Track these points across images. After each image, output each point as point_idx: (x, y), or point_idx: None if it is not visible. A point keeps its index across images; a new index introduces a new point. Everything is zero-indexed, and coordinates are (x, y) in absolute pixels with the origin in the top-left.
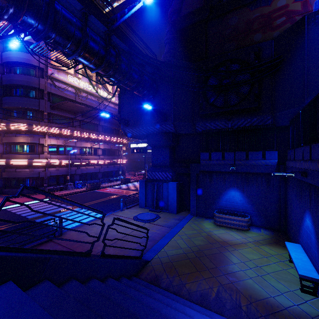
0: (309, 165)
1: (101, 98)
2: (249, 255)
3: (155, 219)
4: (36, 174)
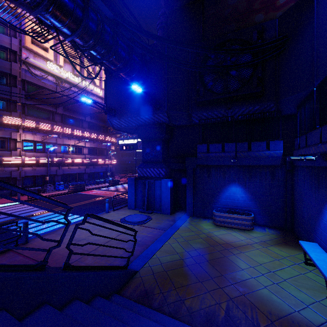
0: None
1: (86, 91)
2: (258, 258)
3: (146, 220)
4: (7, 174)
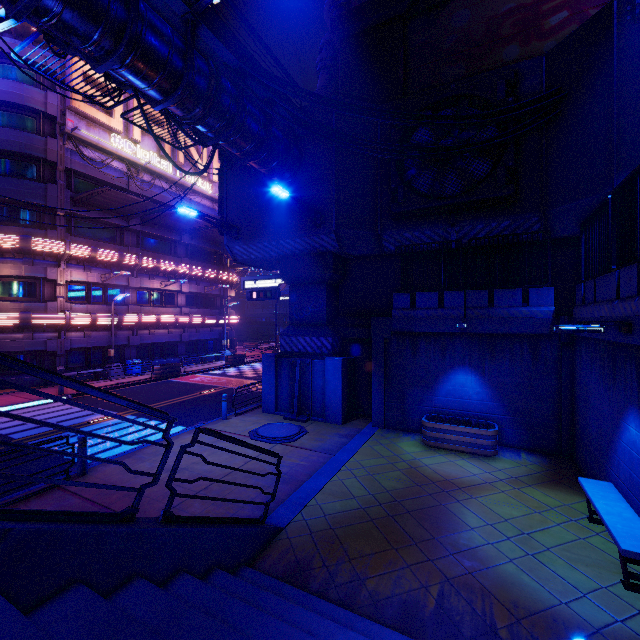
0: (637, 306)
1: (183, 186)
2: (502, 509)
3: (297, 435)
4: (39, 345)
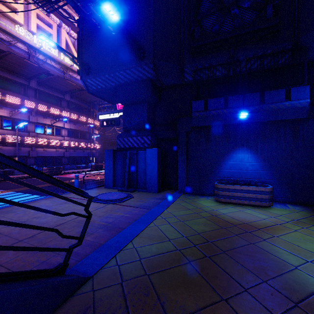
0: None
1: (65, 66)
2: (308, 245)
3: (125, 198)
4: None
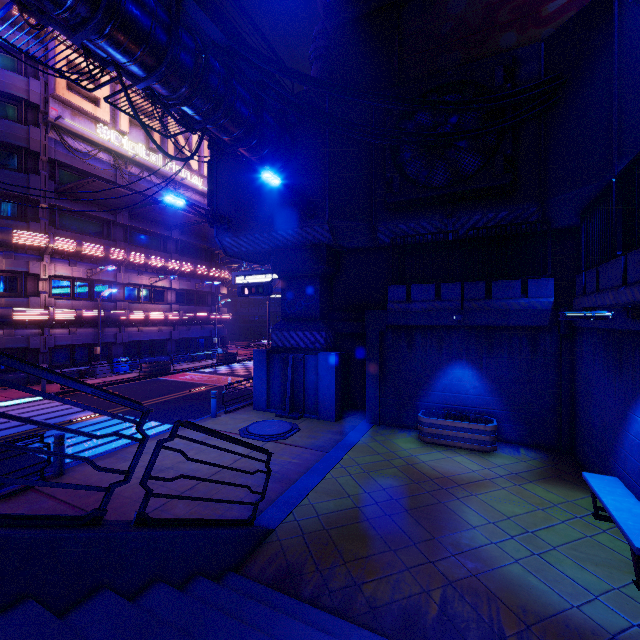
0: None
1: (173, 181)
2: (504, 506)
3: (289, 432)
4: (21, 342)
